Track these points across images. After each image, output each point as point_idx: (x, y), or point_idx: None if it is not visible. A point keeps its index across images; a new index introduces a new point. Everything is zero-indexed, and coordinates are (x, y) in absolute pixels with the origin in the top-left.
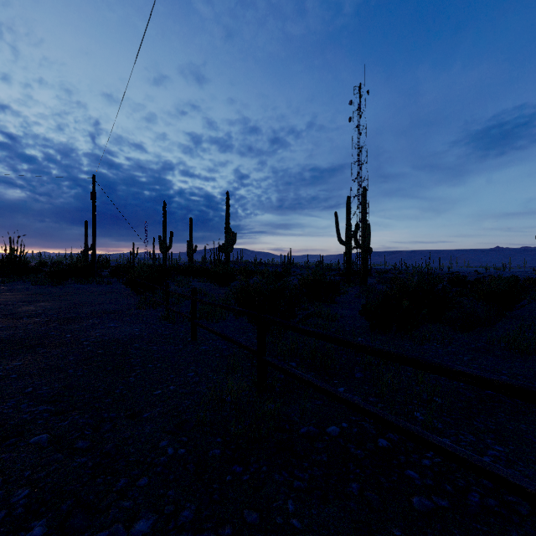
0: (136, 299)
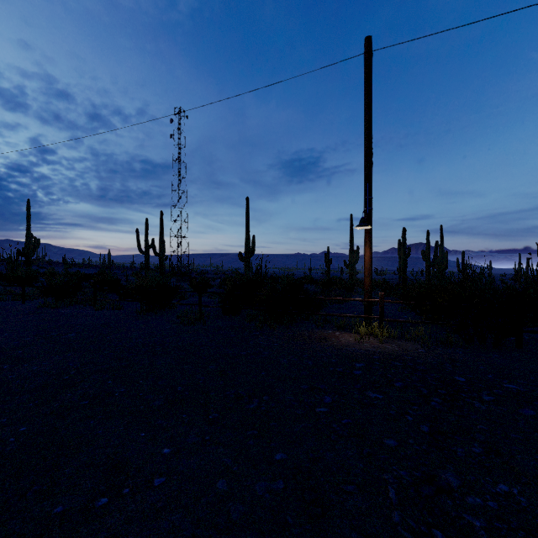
0: None
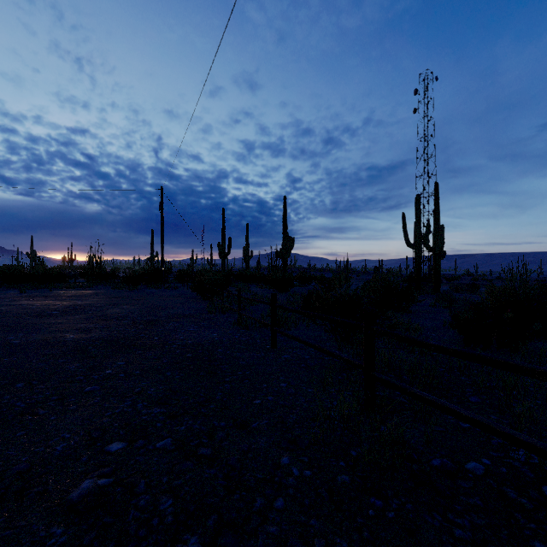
0: (203, 304)
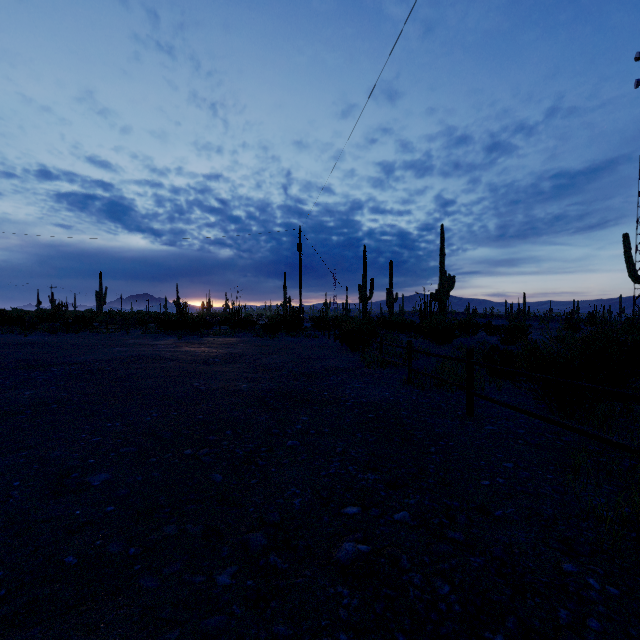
0: (353, 356)
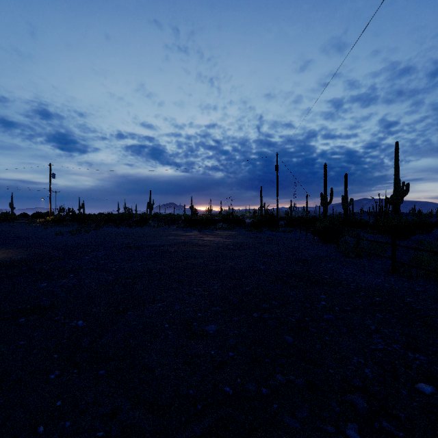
0: (327, 247)
